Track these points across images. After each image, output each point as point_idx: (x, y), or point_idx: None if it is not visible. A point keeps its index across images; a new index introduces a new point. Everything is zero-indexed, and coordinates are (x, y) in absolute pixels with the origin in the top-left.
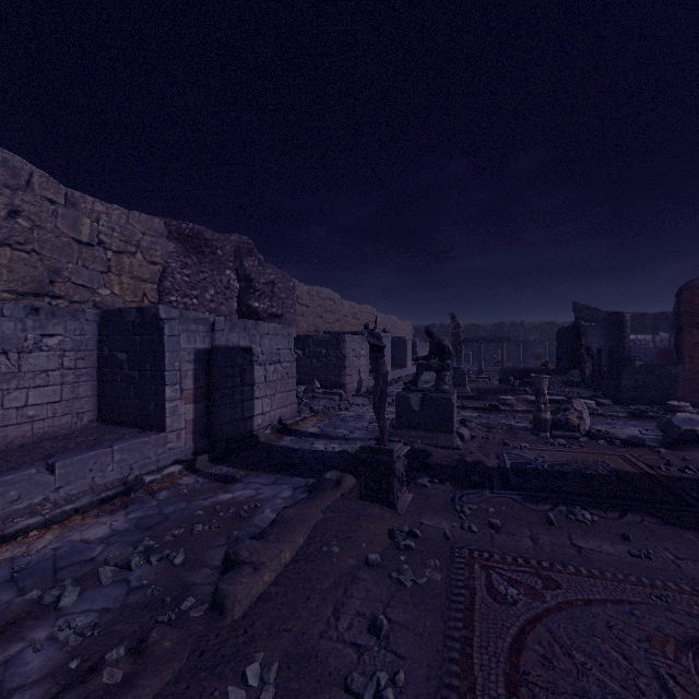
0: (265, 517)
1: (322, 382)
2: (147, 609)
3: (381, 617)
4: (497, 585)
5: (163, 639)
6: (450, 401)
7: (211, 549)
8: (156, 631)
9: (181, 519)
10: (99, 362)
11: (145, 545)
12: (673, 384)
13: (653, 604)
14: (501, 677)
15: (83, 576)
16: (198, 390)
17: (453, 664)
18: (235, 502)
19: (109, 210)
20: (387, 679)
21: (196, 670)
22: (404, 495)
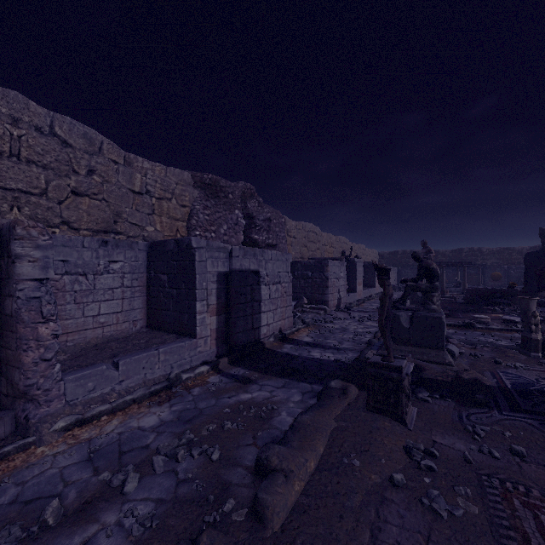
0: (283, 419)
1: (308, 299)
2: (194, 505)
3: None
4: None
5: (212, 544)
6: (441, 320)
7: (241, 448)
8: (206, 536)
9: (213, 415)
10: (148, 282)
11: (187, 438)
12: None
13: None
14: None
15: (141, 462)
16: (219, 305)
17: None
18: (254, 403)
19: (153, 167)
20: None
21: None
22: (410, 409)
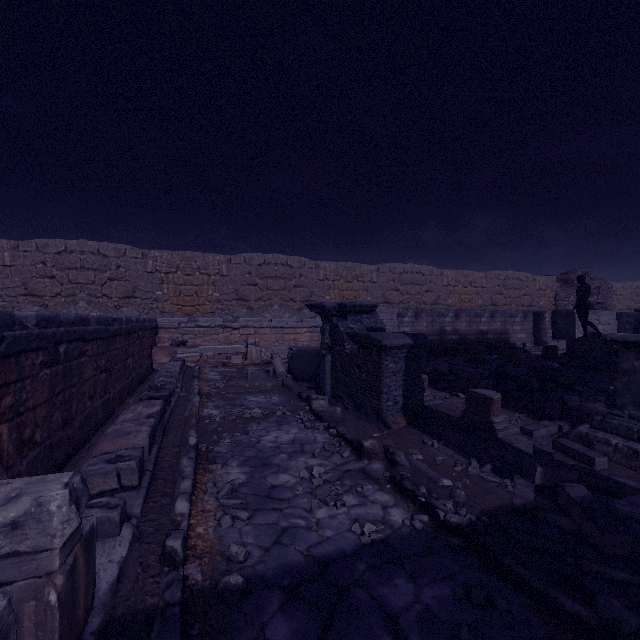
0: None
1: None
2: None
3: None
4: None
5: None
6: None
7: None
8: None
9: None
10: (551, 323)
11: None
12: None
13: None
14: None
15: None
16: (582, 331)
17: None
18: None
19: (542, 278)
20: None
21: None
22: None
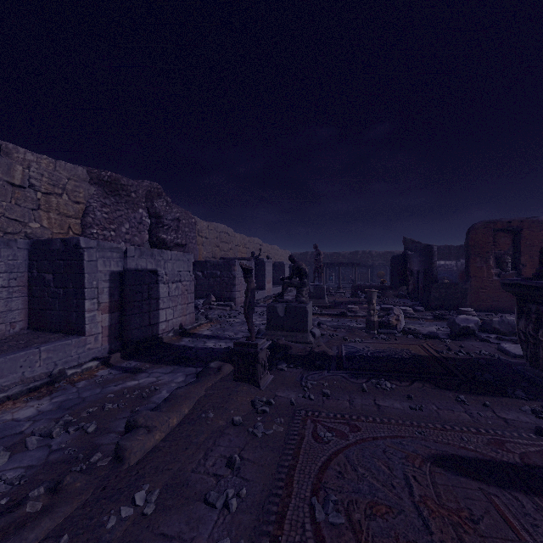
0: (162, 396)
1: (217, 297)
2: (64, 464)
3: (235, 456)
4: (319, 432)
5: (75, 482)
6: (305, 309)
7: (117, 421)
8: (70, 476)
9: (96, 400)
10: (30, 281)
11: (65, 420)
12: (464, 296)
13: (415, 437)
14: (310, 486)
15: (13, 444)
16: (112, 303)
17: (280, 481)
18: (139, 387)
19: (39, 159)
20: (234, 493)
21: (98, 499)
22: (266, 376)
